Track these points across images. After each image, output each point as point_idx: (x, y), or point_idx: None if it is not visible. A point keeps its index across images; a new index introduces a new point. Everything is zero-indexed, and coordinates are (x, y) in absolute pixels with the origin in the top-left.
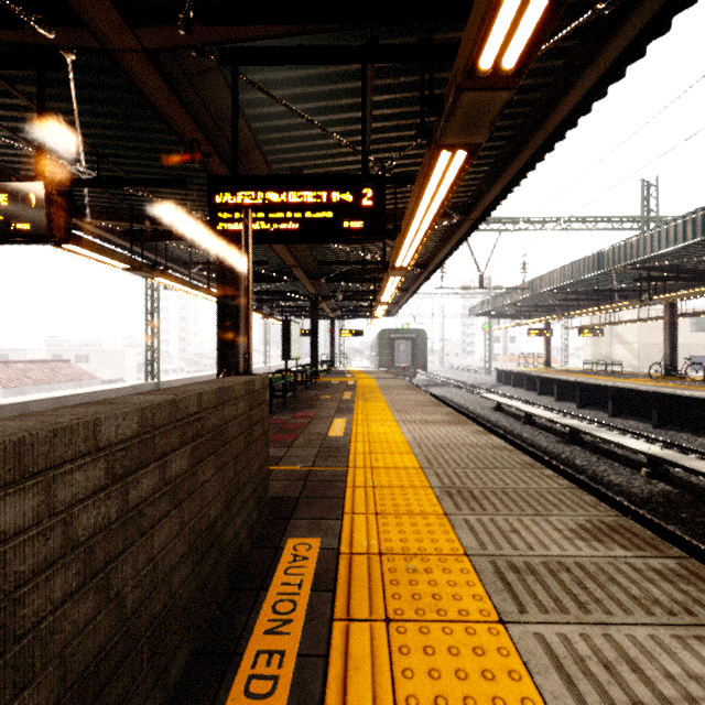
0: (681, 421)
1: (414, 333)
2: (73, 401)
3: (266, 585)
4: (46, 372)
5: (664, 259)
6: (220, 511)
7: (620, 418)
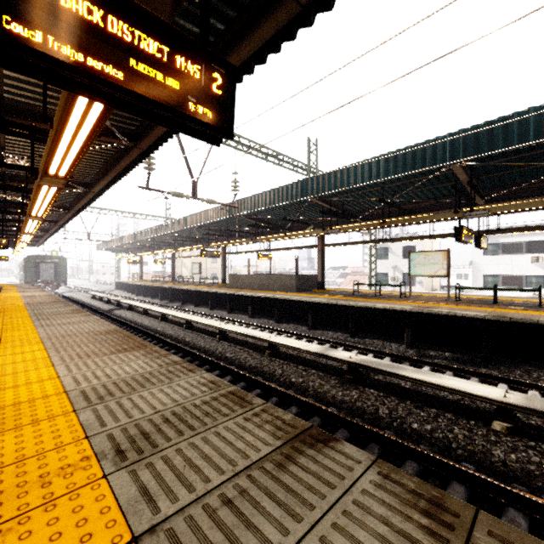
0: (158, 295)
1: (57, 259)
2: None
3: None
4: None
5: (158, 238)
6: None
7: (146, 297)
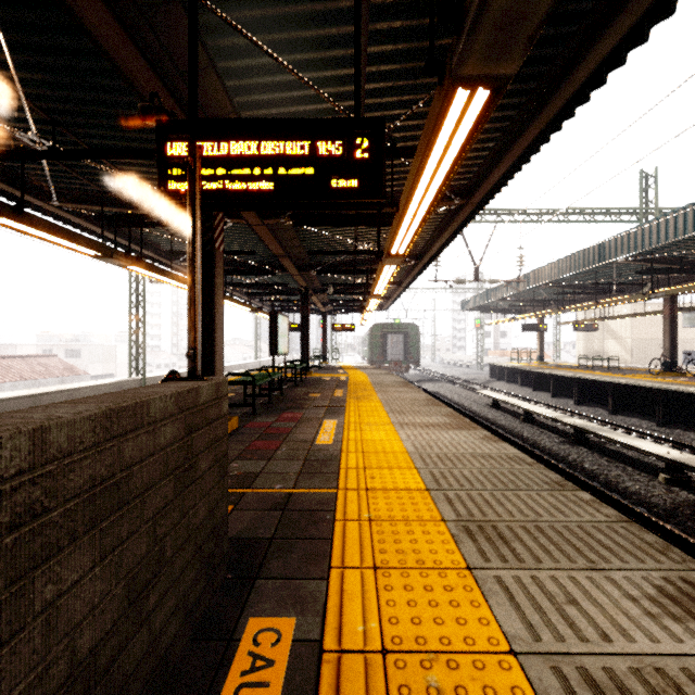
0: (687, 419)
1: (407, 328)
2: (49, 399)
3: None
4: (32, 368)
5: (668, 250)
6: (112, 623)
7: (621, 415)
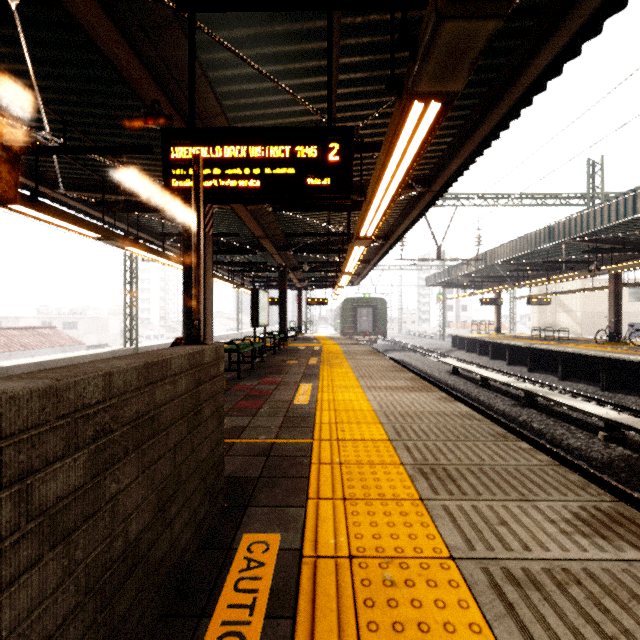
0: (628, 384)
1: (375, 302)
2: (52, 366)
3: (209, 608)
4: (34, 338)
5: (611, 232)
6: (148, 521)
7: (569, 381)
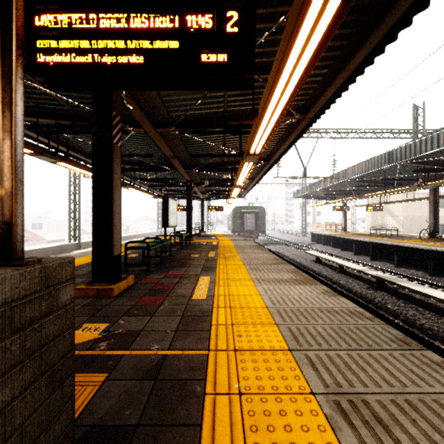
0: None
1: (257, 209)
2: None
3: None
4: None
5: (435, 156)
6: None
7: (403, 267)
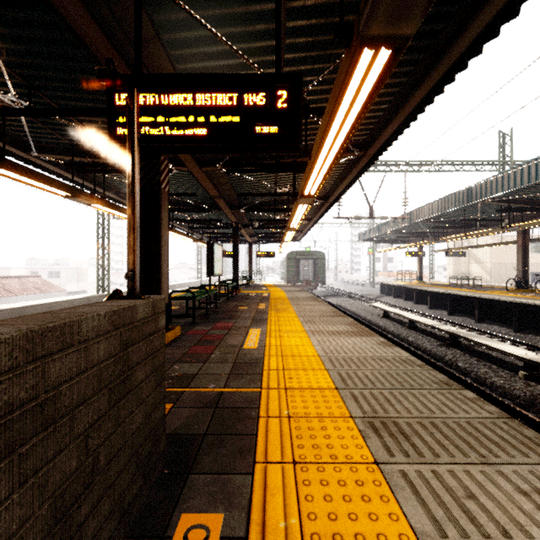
0: (537, 326)
1: (315, 254)
2: (31, 311)
3: None
4: (21, 286)
5: (522, 193)
6: None
7: (485, 323)
